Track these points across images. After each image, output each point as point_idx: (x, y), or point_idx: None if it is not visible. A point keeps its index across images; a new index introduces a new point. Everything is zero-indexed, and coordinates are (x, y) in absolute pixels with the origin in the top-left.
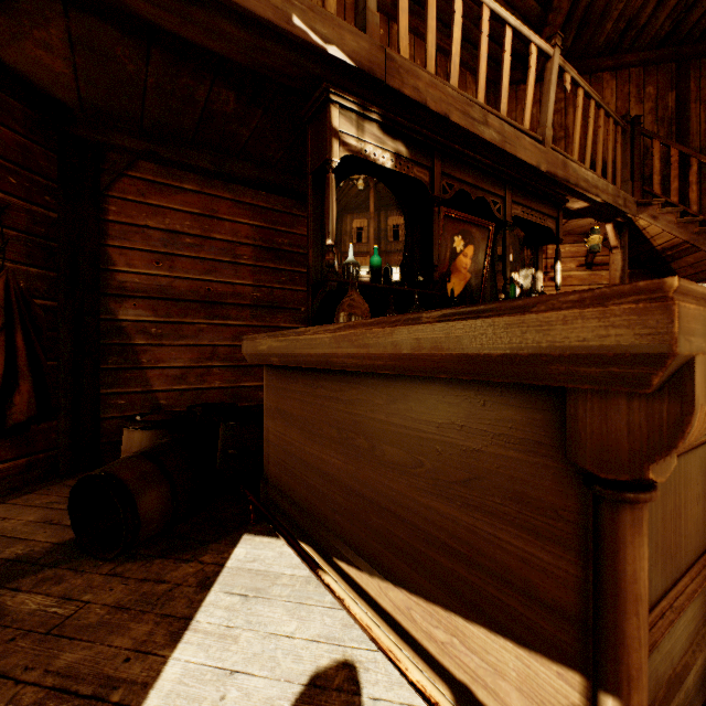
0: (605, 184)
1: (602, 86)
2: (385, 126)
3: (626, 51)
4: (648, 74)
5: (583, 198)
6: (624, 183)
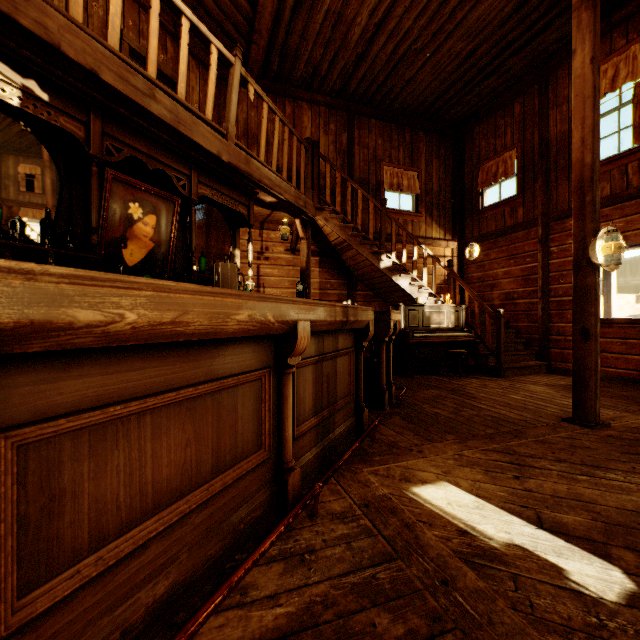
0: (288, 186)
1: (302, 112)
2: (5, 53)
3: (316, 91)
4: (331, 114)
5: (271, 193)
6: (308, 190)
